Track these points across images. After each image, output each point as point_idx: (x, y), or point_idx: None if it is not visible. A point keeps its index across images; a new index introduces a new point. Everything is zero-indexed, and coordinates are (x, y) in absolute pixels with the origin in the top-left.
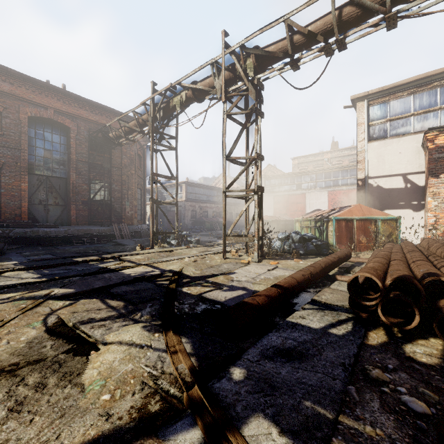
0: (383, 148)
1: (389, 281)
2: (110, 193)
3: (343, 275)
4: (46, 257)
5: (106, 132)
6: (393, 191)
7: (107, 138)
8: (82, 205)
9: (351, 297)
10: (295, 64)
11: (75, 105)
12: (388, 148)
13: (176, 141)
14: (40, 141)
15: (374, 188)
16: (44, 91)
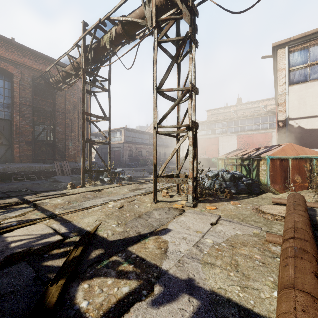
0: (305, 90)
1: None
2: (54, 135)
3: None
4: None
5: (47, 78)
6: (315, 131)
7: (48, 83)
8: (26, 144)
9: None
10: None
11: (19, 53)
12: (309, 91)
13: (109, 83)
14: None
15: (295, 128)
16: None
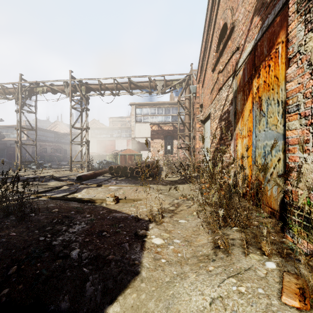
0: (140, 126)
1: (116, 167)
2: None
3: None
4: None
5: None
6: (143, 144)
7: None
8: None
9: (110, 172)
10: (102, 95)
11: None
12: (142, 127)
13: (36, 109)
14: None
15: (137, 142)
16: None
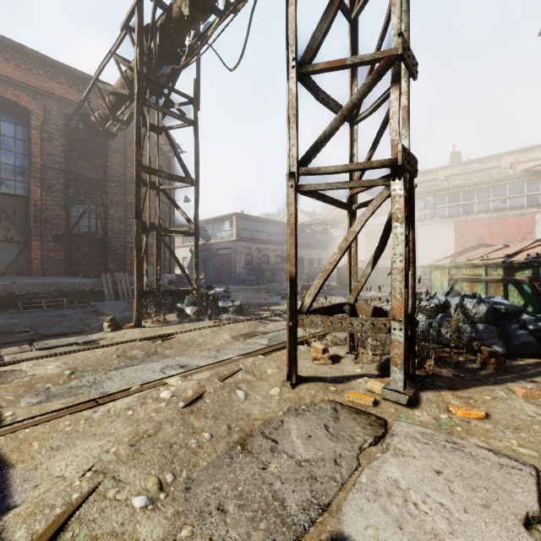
0: None
1: None
2: (105, 224)
3: None
4: None
5: (88, 116)
6: None
7: (89, 125)
8: (53, 241)
9: None
10: None
11: (40, 73)
12: None
13: (195, 108)
14: None
15: None
16: None
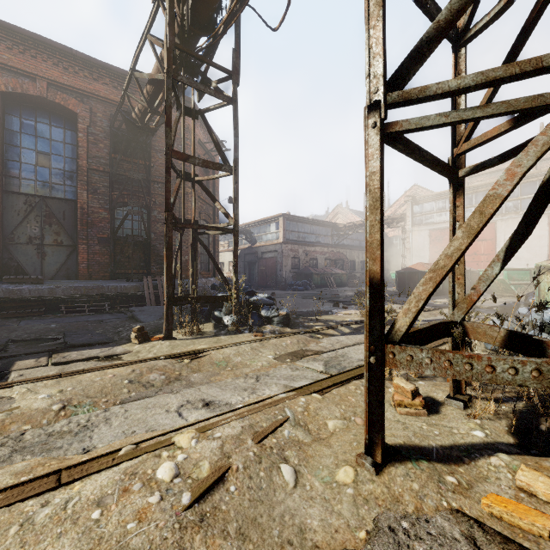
0: None
1: None
2: (149, 226)
3: None
4: None
5: (129, 113)
6: None
7: (130, 123)
8: (98, 244)
9: None
10: None
11: (86, 75)
12: None
13: (234, 82)
14: (29, 137)
15: None
16: (28, 48)
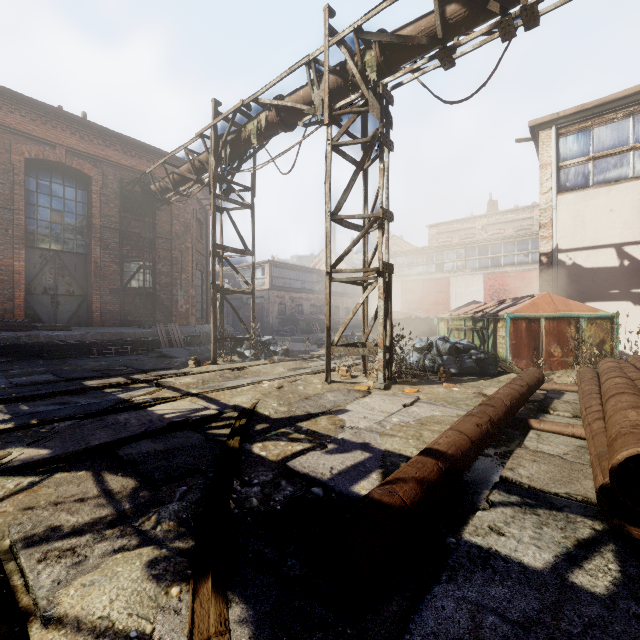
0: (584, 203)
1: None
2: (154, 278)
3: (543, 420)
4: (41, 378)
5: (146, 184)
6: (600, 273)
7: (147, 192)
8: (110, 295)
9: (604, 490)
10: (447, 56)
11: (100, 143)
12: (591, 204)
13: (252, 195)
14: (45, 197)
15: (567, 267)
16: (49, 119)
